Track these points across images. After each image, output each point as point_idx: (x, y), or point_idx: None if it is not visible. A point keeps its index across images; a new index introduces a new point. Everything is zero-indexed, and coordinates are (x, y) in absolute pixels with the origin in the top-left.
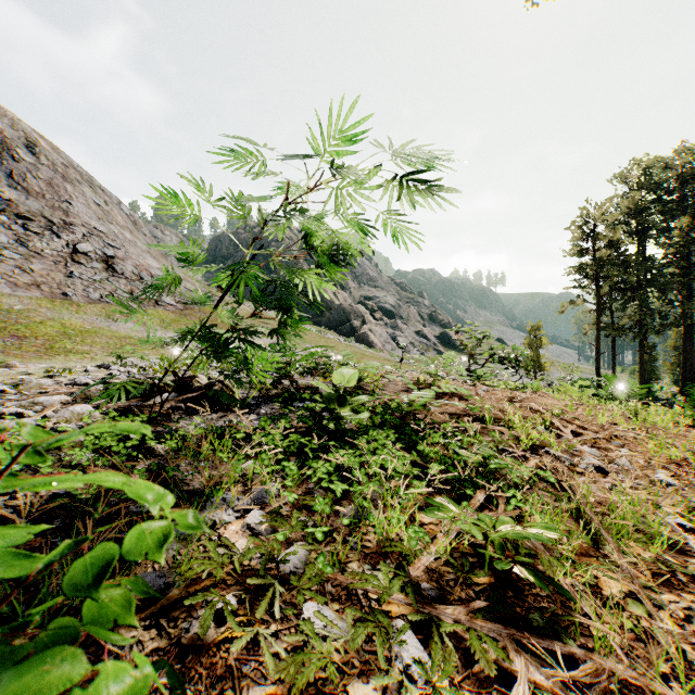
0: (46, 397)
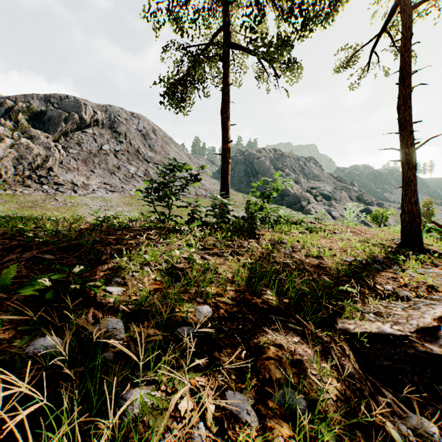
0: None
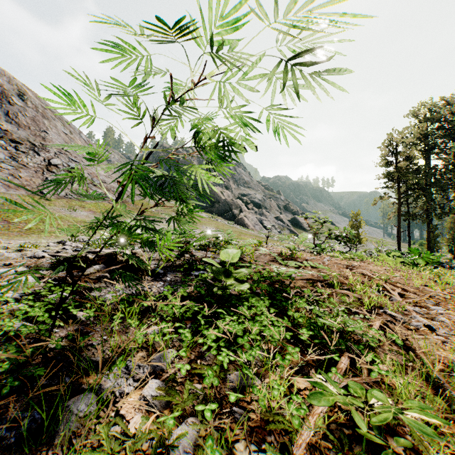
0: (4, 270)
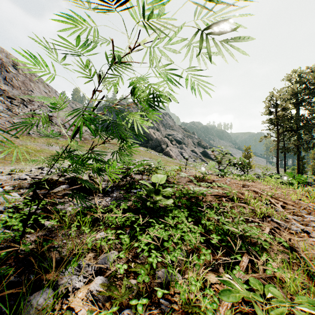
0: None
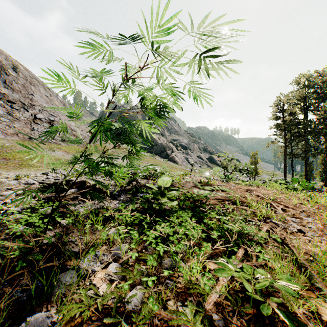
0: (8, 192)
